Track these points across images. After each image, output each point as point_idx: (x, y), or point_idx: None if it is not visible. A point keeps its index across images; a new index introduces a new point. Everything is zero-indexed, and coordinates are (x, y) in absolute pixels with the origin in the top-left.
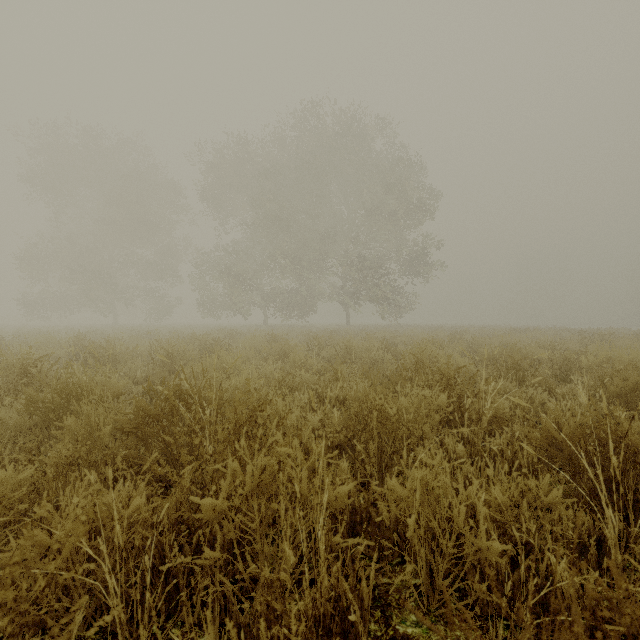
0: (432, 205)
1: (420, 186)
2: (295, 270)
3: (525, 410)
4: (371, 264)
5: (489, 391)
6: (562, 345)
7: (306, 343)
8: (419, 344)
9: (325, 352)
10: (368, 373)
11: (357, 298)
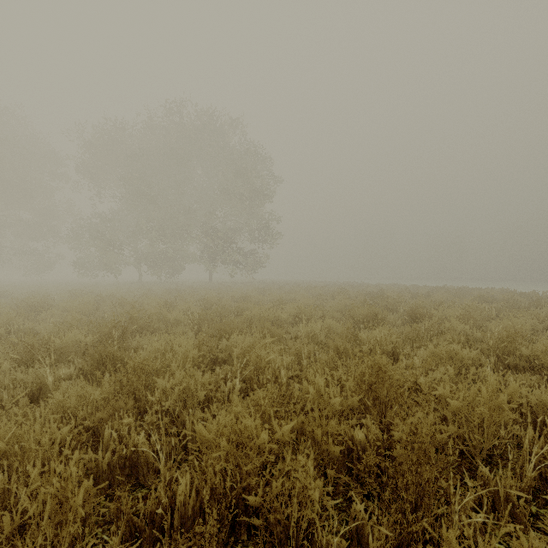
0: (271, 191)
1: (260, 176)
2: (160, 237)
3: (139, 343)
4: (223, 234)
5: (116, 334)
6: (301, 300)
7: (111, 303)
8: (199, 302)
9: (121, 309)
10: (107, 325)
11: (213, 261)
